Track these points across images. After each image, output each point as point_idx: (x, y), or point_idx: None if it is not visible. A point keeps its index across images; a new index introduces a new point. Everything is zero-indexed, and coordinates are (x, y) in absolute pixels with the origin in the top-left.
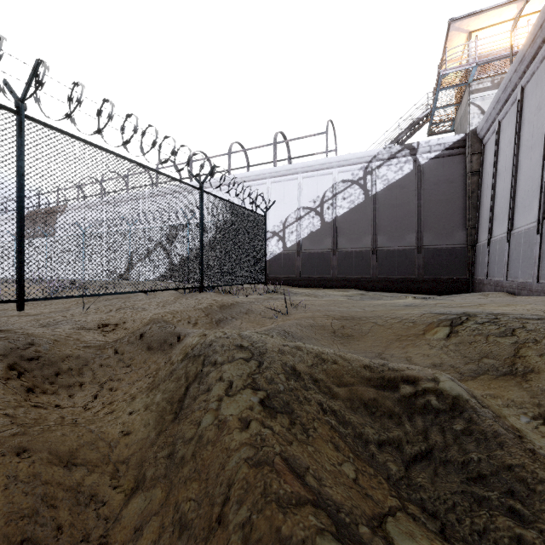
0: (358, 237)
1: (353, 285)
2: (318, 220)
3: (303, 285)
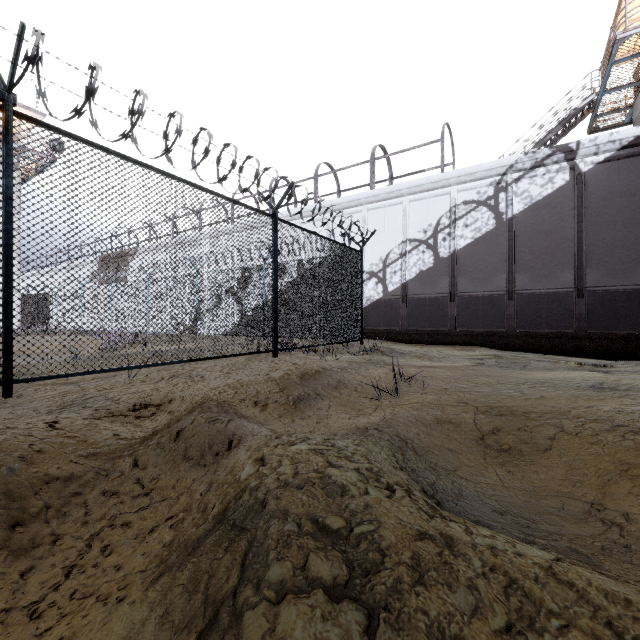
0: (487, 276)
1: (480, 342)
2: (429, 255)
3: (410, 340)
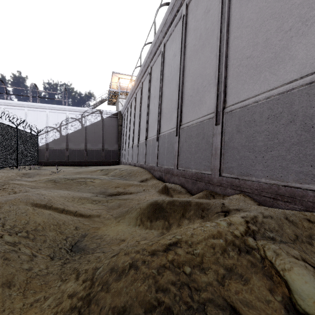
0: (79, 143)
1: (76, 164)
2: (58, 134)
3: (50, 165)
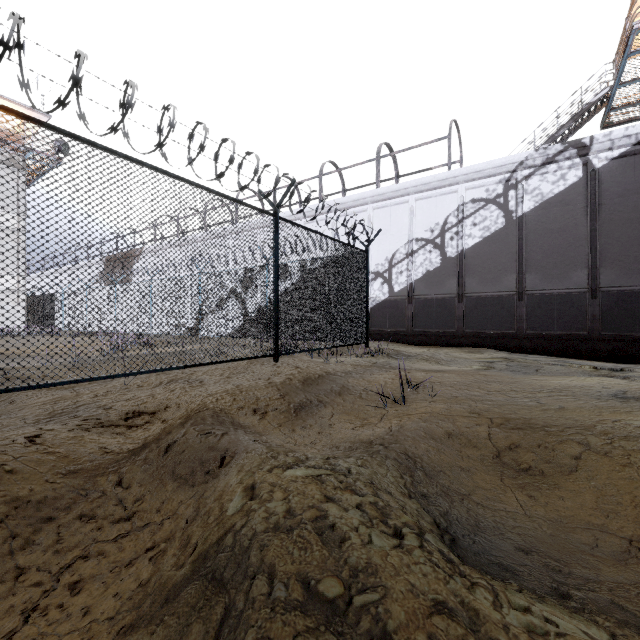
0: (496, 276)
1: (489, 343)
2: (436, 255)
3: (416, 342)
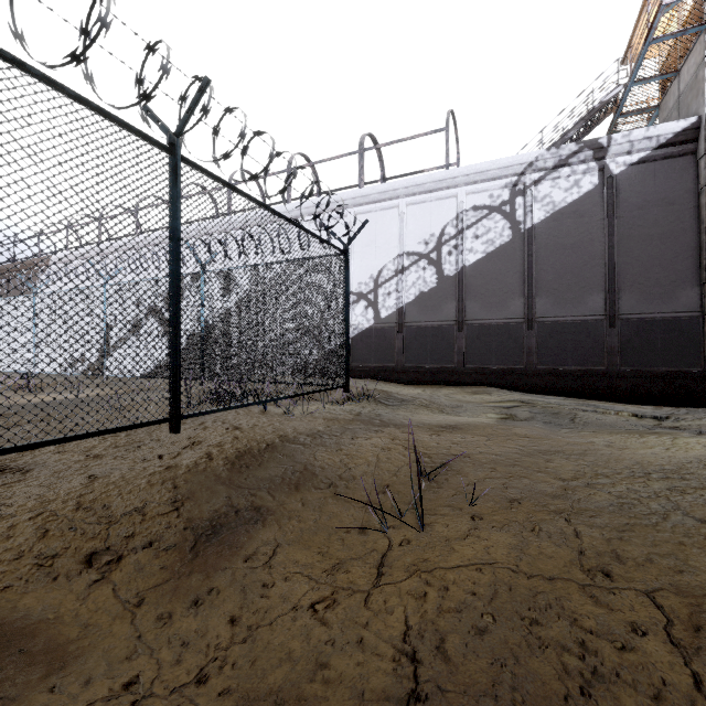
0: (502, 300)
1: (494, 381)
2: (432, 272)
3: (408, 380)
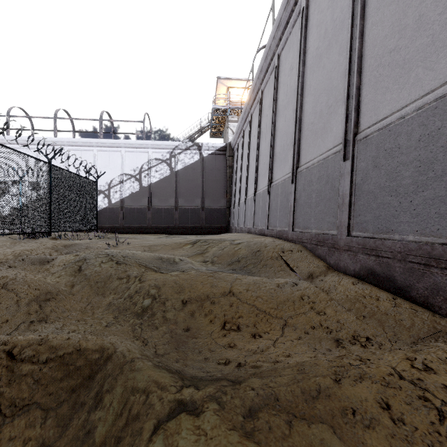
0: (166, 198)
1: (163, 231)
2: (137, 184)
3: (126, 232)
